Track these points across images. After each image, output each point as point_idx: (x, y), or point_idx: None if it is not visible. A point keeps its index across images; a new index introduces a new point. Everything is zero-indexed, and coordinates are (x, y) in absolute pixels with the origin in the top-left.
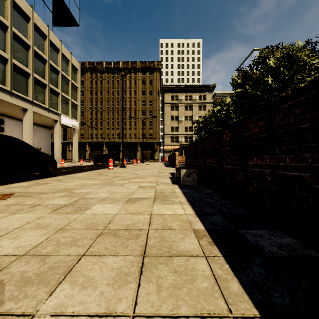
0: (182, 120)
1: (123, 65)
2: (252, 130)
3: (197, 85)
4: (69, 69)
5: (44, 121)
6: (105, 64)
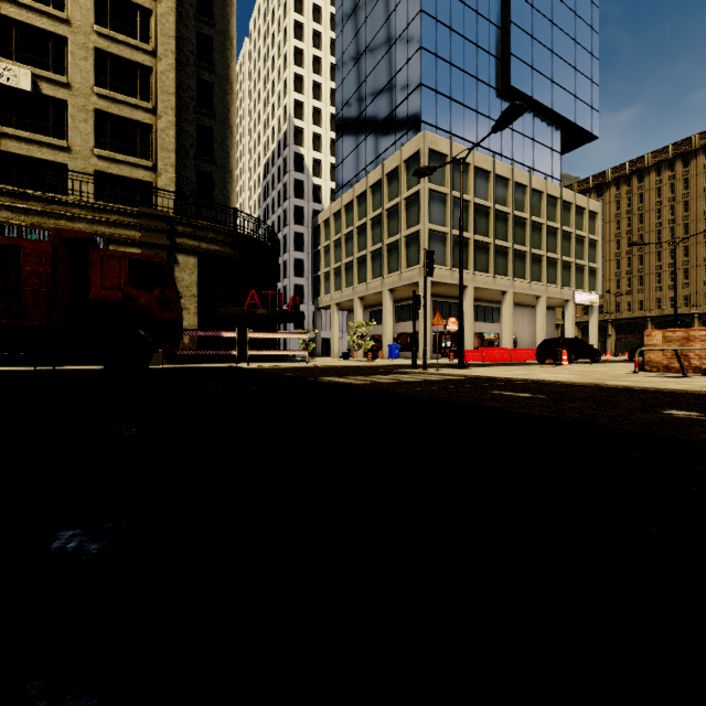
0: None
1: (700, 140)
2: None
3: None
4: (584, 220)
5: (551, 303)
6: (651, 158)
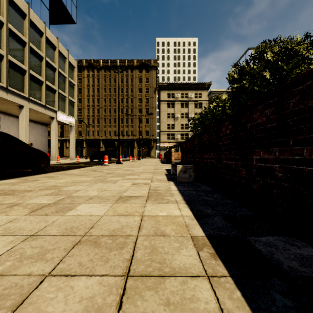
0: (178, 117)
1: (120, 63)
2: (257, 120)
3: (193, 83)
4: (66, 66)
5: (40, 118)
6: (102, 62)
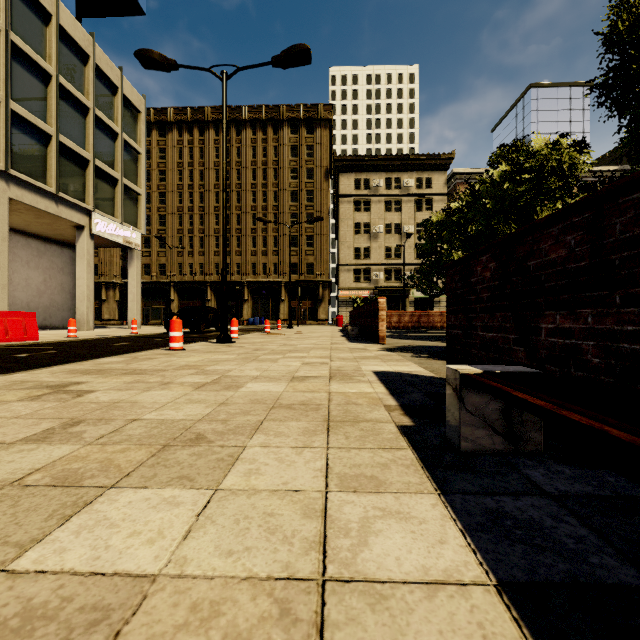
0: (379, 233)
1: (249, 113)
2: None
3: (413, 155)
4: (116, 106)
5: (52, 228)
6: (210, 113)
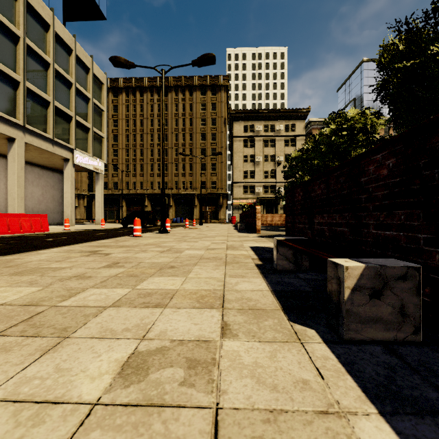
0: (260, 161)
1: (173, 81)
2: None
3: (282, 109)
4: (89, 81)
5: (49, 160)
6: (147, 81)
